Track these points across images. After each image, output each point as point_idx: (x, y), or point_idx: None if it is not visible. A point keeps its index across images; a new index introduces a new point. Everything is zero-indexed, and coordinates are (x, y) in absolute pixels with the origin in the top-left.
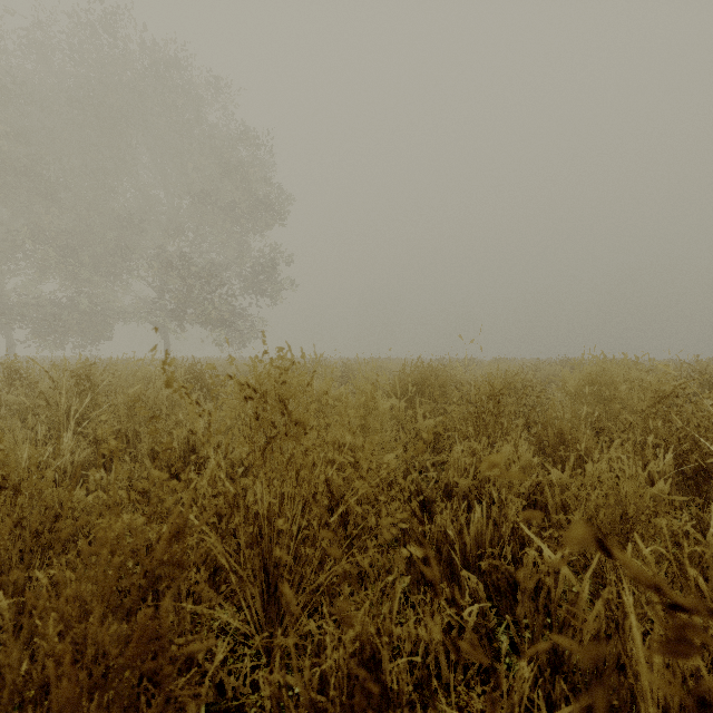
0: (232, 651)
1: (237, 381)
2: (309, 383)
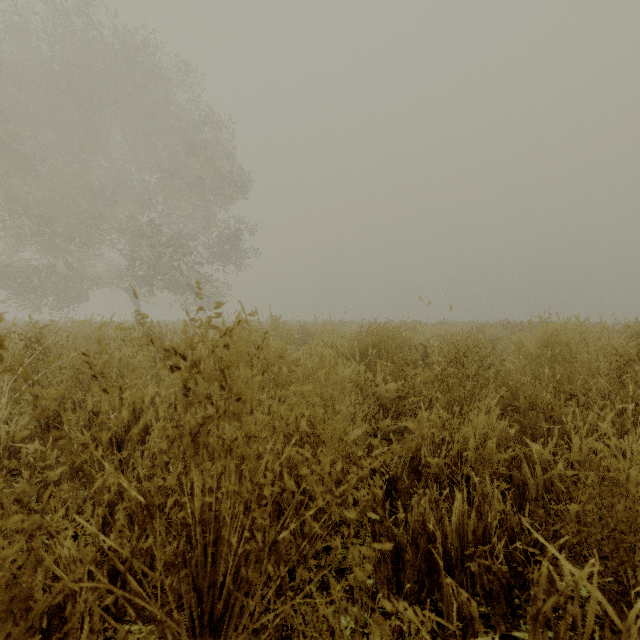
0: None
1: (161, 347)
2: (259, 348)
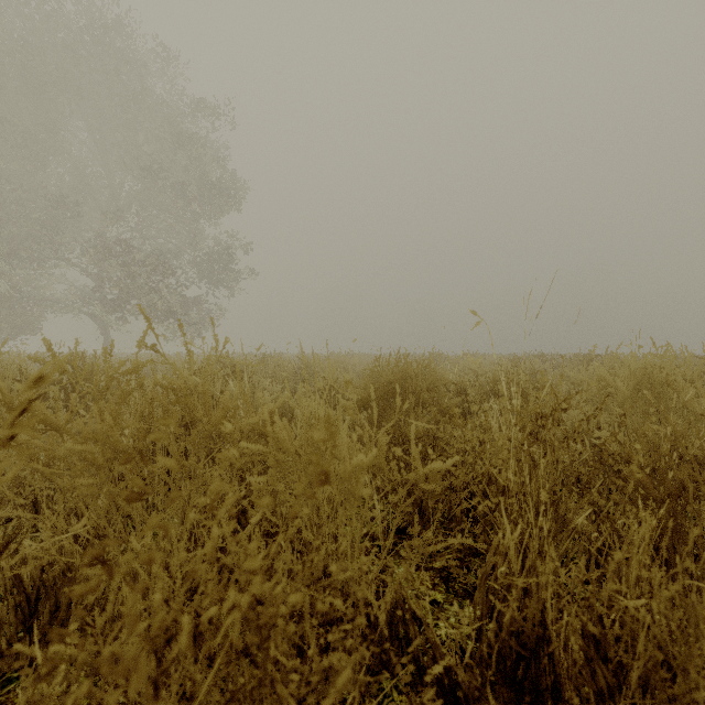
0: None
1: None
2: None
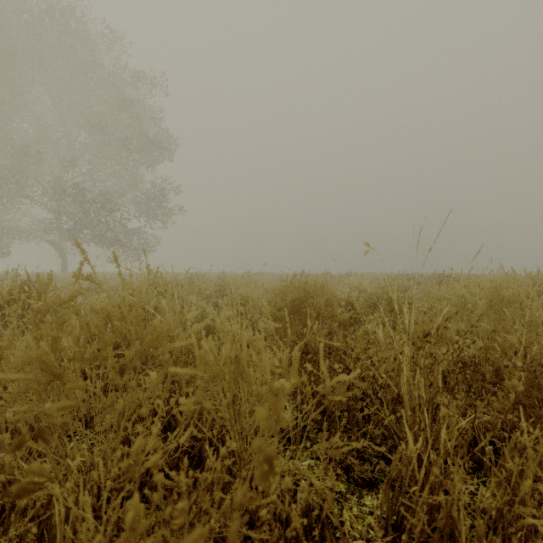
0: None
1: None
2: None
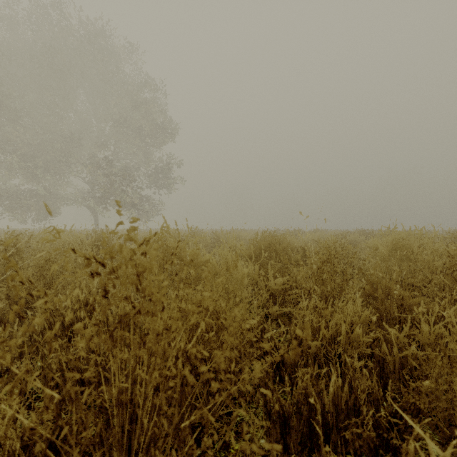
0: None
1: (83, 256)
2: (173, 254)
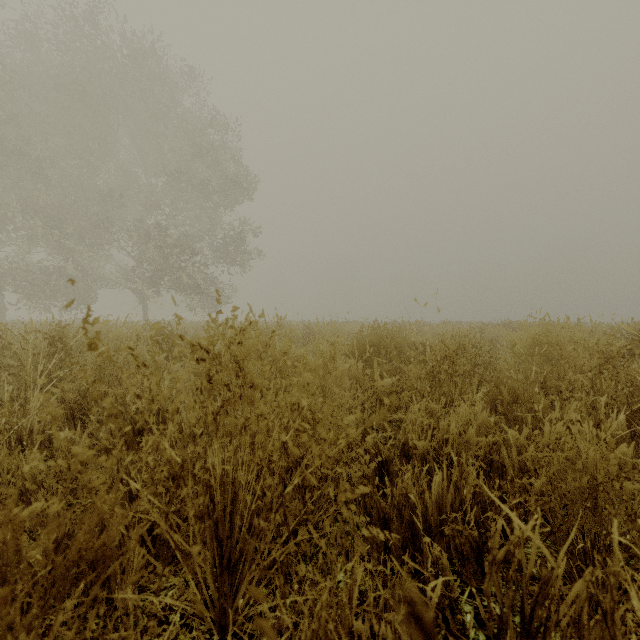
0: (184, 625)
1: (189, 342)
2: (267, 344)
